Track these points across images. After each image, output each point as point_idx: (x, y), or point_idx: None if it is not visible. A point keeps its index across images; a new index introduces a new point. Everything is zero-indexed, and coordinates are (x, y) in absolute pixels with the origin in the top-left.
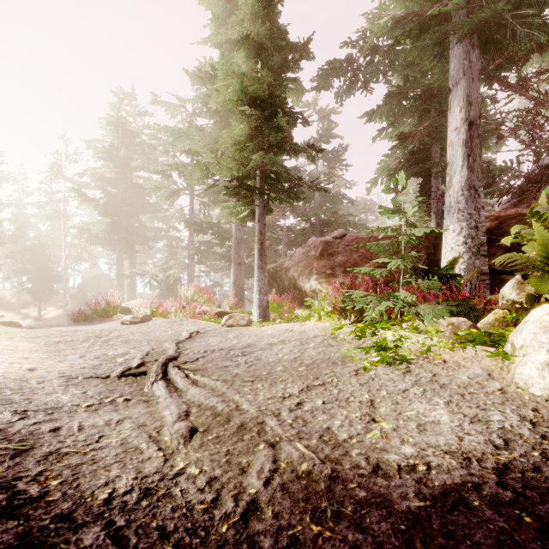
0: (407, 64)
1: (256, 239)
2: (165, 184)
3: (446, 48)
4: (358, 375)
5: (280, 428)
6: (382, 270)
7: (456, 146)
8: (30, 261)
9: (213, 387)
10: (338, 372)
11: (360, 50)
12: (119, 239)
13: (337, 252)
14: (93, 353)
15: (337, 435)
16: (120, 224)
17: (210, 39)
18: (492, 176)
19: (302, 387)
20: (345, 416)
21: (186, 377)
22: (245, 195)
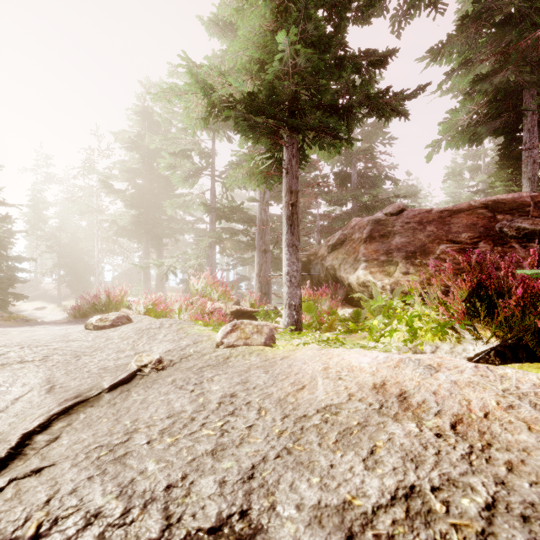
0: None
1: (285, 201)
2: (182, 162)
3: None
4: None
5: None
6: None
7: None
8: (68, 255)
9: None
10: None
11: None
12: (145, 232)
13: (393, 232)
14: None
15: None
16: (146, 216)
17: None
18: None
19: None
20: None
21: None
22: (267, 131)
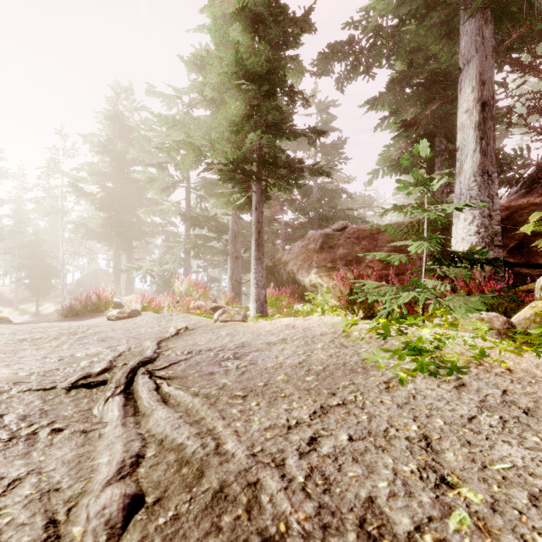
0: (411, 50)
1: (253, 228)
2: (161, 176)
3: (455, 27)
4: (390, 389)
5: (285, 498)
6: (400, 256)
7: (468, 129)
8: (28, 256)
9: (188, 406)
10: (361, 385)
11: (363, 31)
12: (116, 234)
13: (338, 245)
14: (57, 354)
15: (391, 520)
16: (117, 219)
17: (206, 25)
18: (501, 165)
19: (314, 408)
20: (392, 470)
21: (156, 389)
22: (241, 180)
